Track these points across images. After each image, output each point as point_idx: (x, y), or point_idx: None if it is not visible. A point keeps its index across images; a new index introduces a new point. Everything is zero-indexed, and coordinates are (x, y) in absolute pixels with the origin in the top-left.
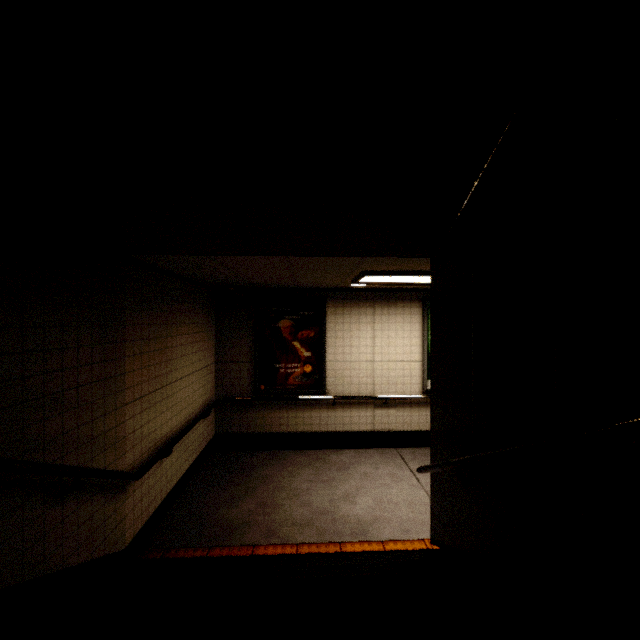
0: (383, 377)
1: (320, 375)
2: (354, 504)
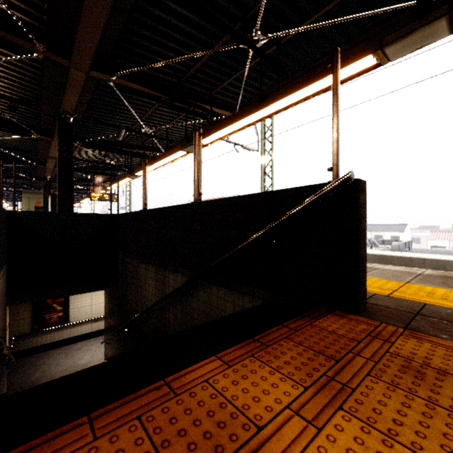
0: (96, 310)
1: (67, 315)
2: (82, 360)
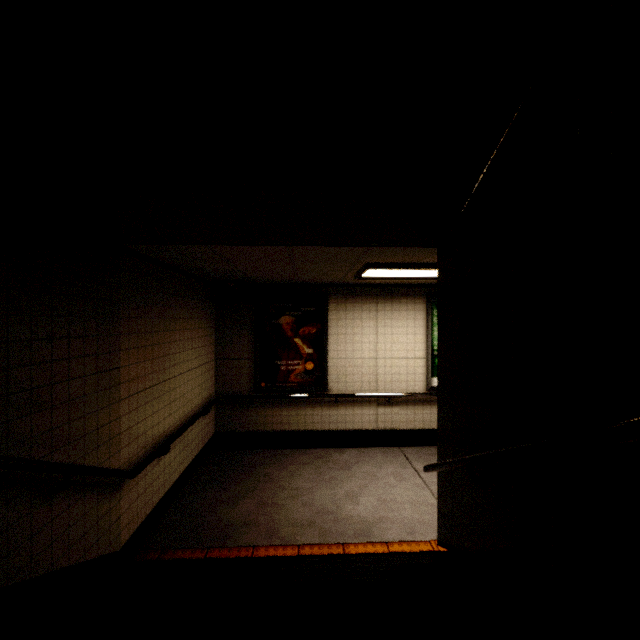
0: (386, 374)
1: (322, 372)
2: (357, 504)
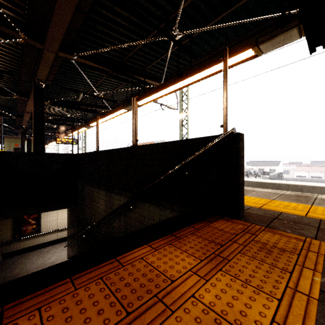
0: (60, 223)
1: (39, 227)
2: (51, 259)
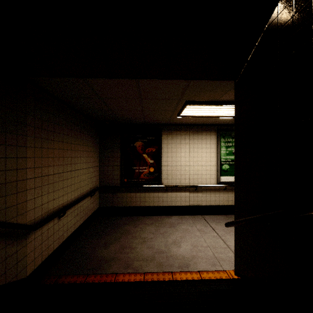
0: (194, 174)
1: (158, 173)
2: (179, 247)
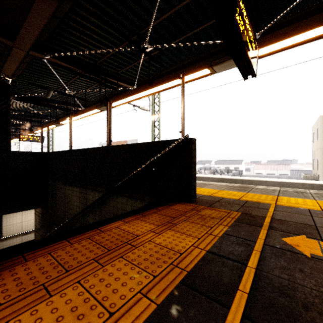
0: (26, 226)
1: (0, 231)
2: None
